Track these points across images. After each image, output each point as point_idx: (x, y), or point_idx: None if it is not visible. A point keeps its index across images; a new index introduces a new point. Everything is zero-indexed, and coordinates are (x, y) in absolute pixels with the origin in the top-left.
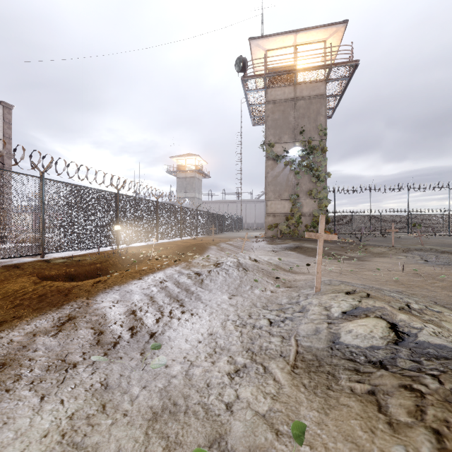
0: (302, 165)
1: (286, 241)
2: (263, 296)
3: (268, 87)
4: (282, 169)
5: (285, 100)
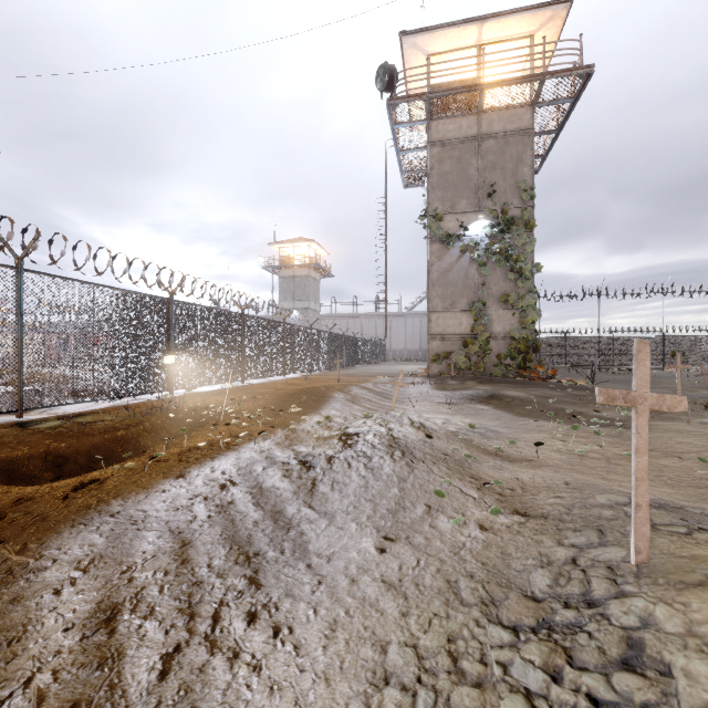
0: (492, 251)
1: (467, 384)
2: (463, 544)
3: (432, 118)
4: (457, 258)
5: (462, 140)
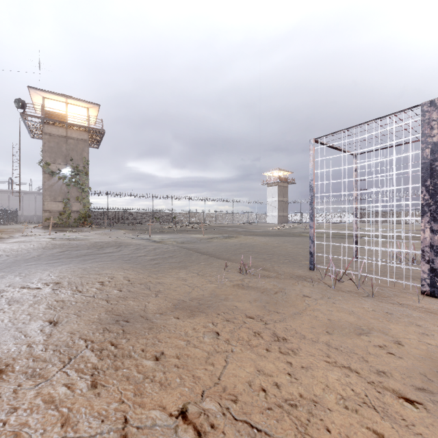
0: (72, 181)
1: (56, 228)
2: None
3: (45, 123)
4: (57, 181)
5: (59, 136)
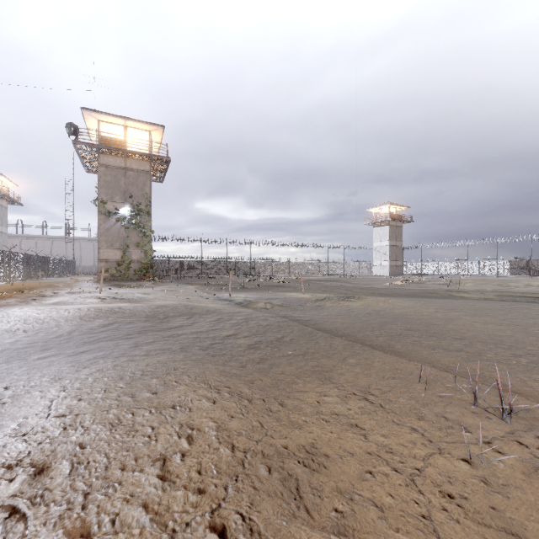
0: (131, 223)
1: (113, 282)
2: None
3: (100, 152)
4: (114, 223)
5: (117, 167)
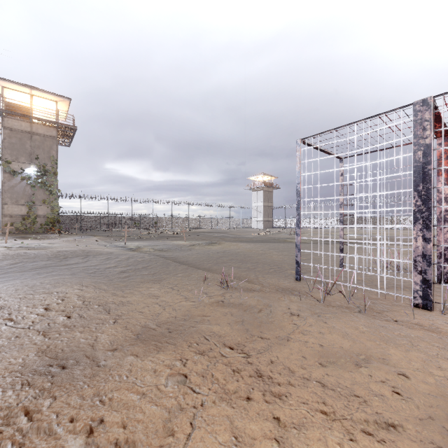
0: (38, 182)
1: (18, 234)
2: None
3: (4, 116)
4: (20, 181)
5: (22, 131)
